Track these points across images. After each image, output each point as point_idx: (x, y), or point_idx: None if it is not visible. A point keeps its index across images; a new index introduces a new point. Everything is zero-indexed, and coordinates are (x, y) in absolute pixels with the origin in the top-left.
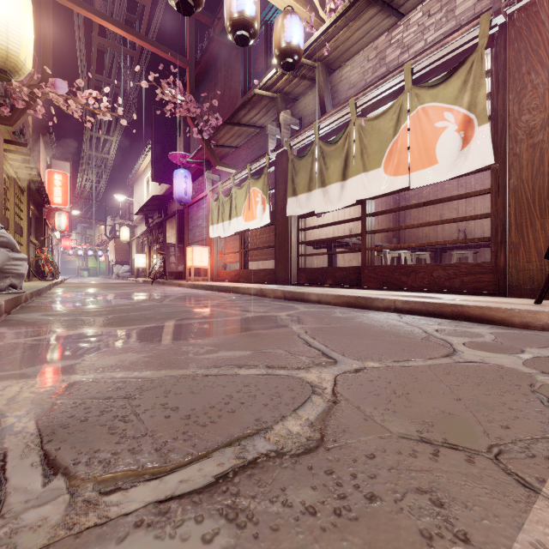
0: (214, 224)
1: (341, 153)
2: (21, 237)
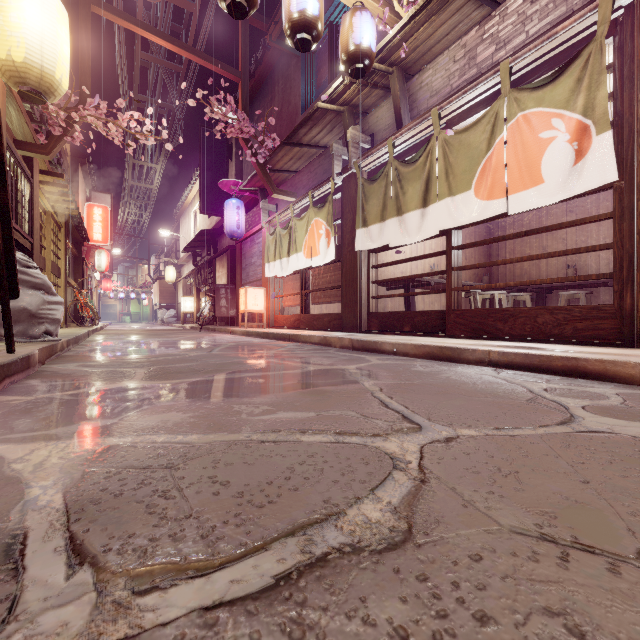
0: (270, 261)
1: (422, 175)
2: (59, 278)
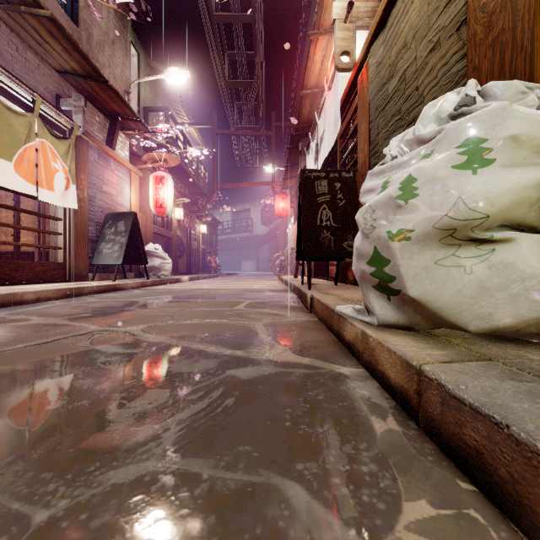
0: None
1: None
2: None
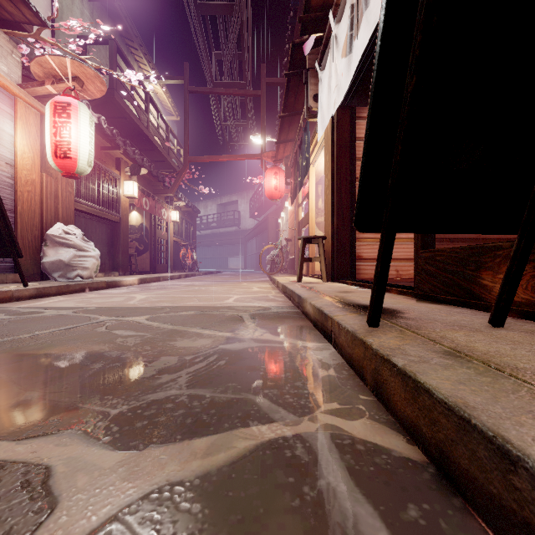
0: None
1: None
2: None
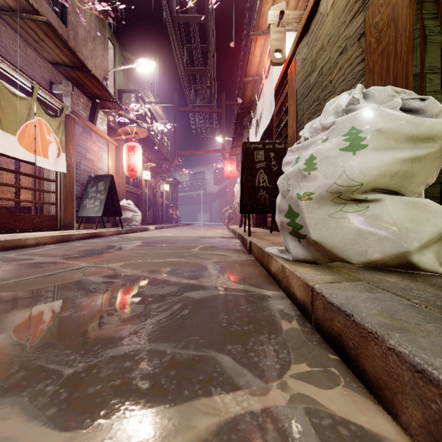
0: None
1: None
2: None
